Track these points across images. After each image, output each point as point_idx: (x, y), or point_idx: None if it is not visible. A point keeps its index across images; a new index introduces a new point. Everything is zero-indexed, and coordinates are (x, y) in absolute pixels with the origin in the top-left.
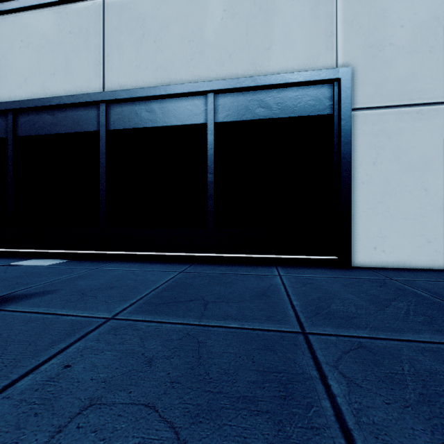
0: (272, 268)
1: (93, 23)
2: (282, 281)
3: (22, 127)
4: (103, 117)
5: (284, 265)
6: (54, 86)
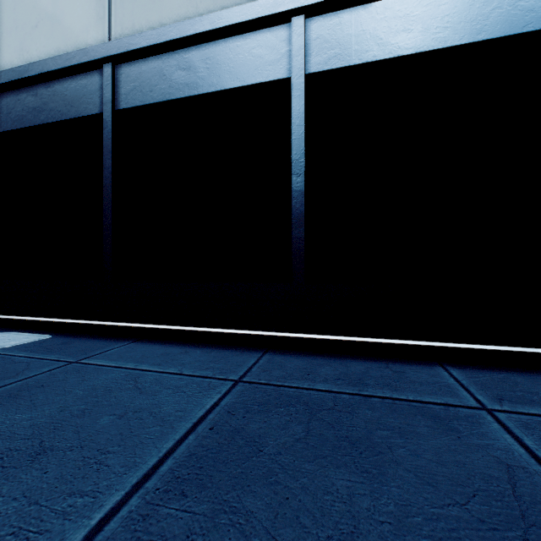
0: (442, 376)
1: None
2: (521, 444)
3: None
4: (109, 88)
5: (459, 364)
6: (36, 46)
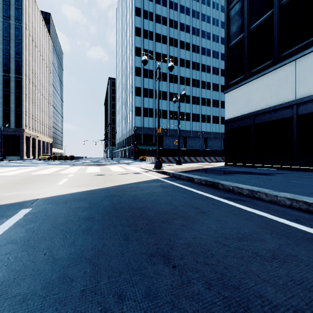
0: None
1: (289, 72)
2: None
3: (256, 120)
4: (295, 110)
5: None
6: (270, 102)
